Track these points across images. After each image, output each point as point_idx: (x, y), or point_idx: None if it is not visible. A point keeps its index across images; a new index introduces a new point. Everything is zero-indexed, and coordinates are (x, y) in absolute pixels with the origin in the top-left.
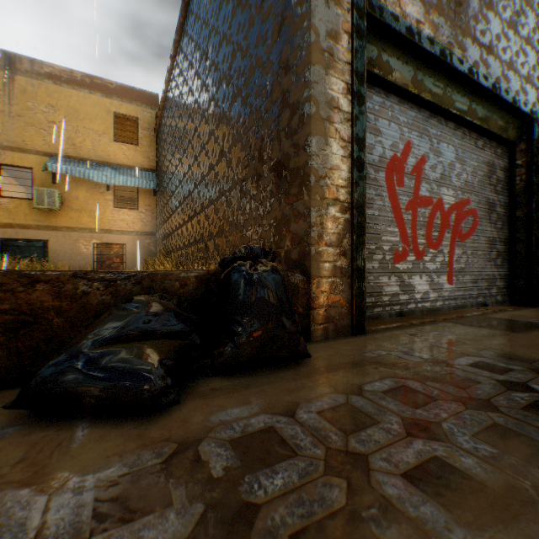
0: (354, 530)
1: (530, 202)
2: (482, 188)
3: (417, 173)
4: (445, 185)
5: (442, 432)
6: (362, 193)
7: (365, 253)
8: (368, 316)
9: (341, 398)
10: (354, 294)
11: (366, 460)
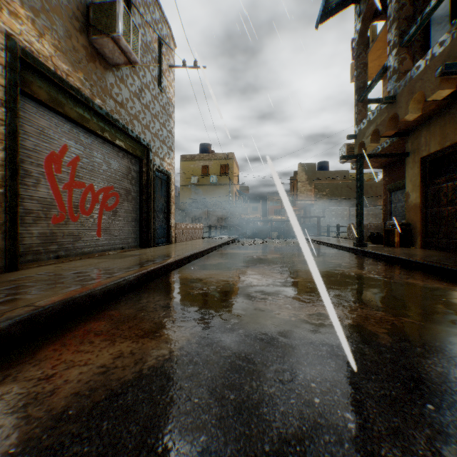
0: None
1: (148, 192)
2: (123, 181)
3: (74, 166)
4: (96, 176)
5: (27, 293)
6: (17, 176)
7: (19, 216)
8: (29, 260)
9: None
10: (9, 244)
11: None
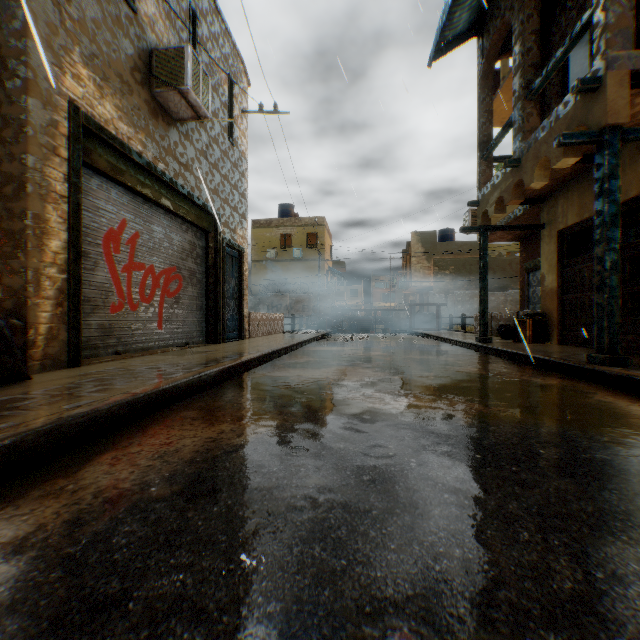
0: (66, 400)
1: (217, 274)
2: (186, 260)
3: (133, 244)
4: (157, 255)
5: (113, 384)
6: (80, 260)
7: (82, 305)
8: (87, 355)
9: (60, 386)
10: (72, 336)
11: (73, 393)
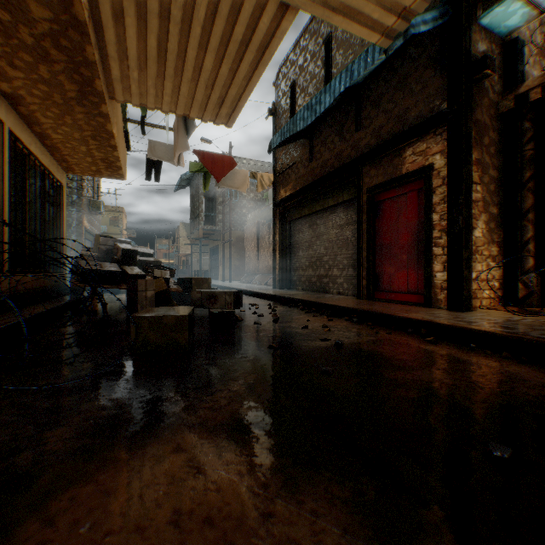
0: None
1: None
2: None
3: None
4: None
5: None
6: None
7: None
8: None
9: None
10: None
11: None
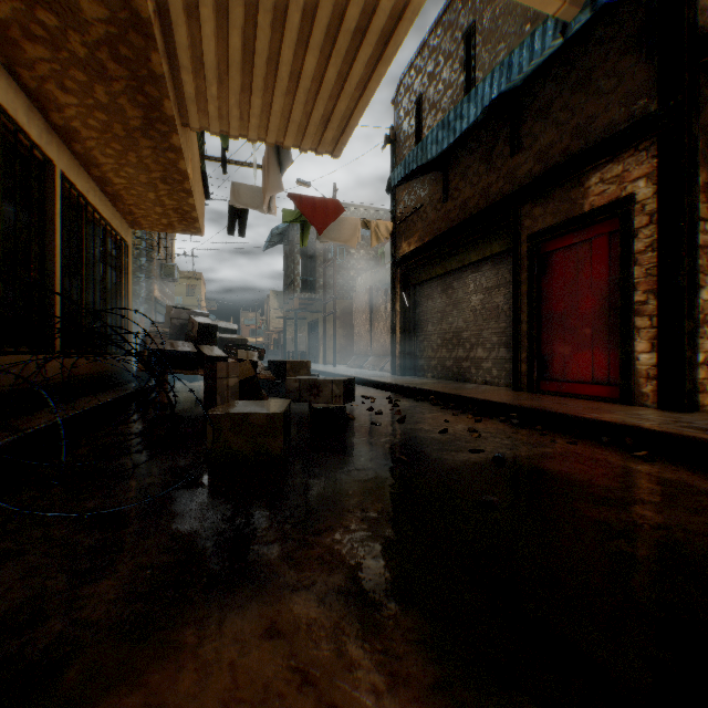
0: None
1: None
2: None
3: None
4: None
5: None
6: None
7: None
8: None
9: None
10: None
11: None
